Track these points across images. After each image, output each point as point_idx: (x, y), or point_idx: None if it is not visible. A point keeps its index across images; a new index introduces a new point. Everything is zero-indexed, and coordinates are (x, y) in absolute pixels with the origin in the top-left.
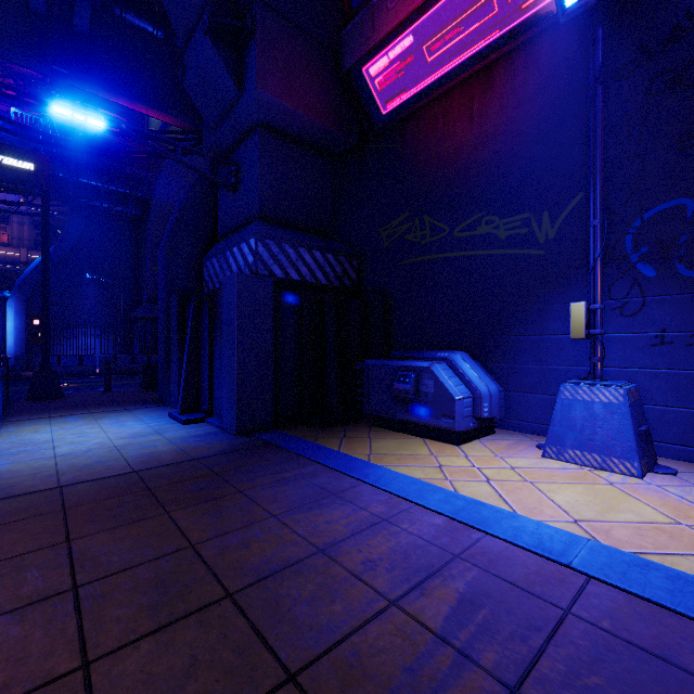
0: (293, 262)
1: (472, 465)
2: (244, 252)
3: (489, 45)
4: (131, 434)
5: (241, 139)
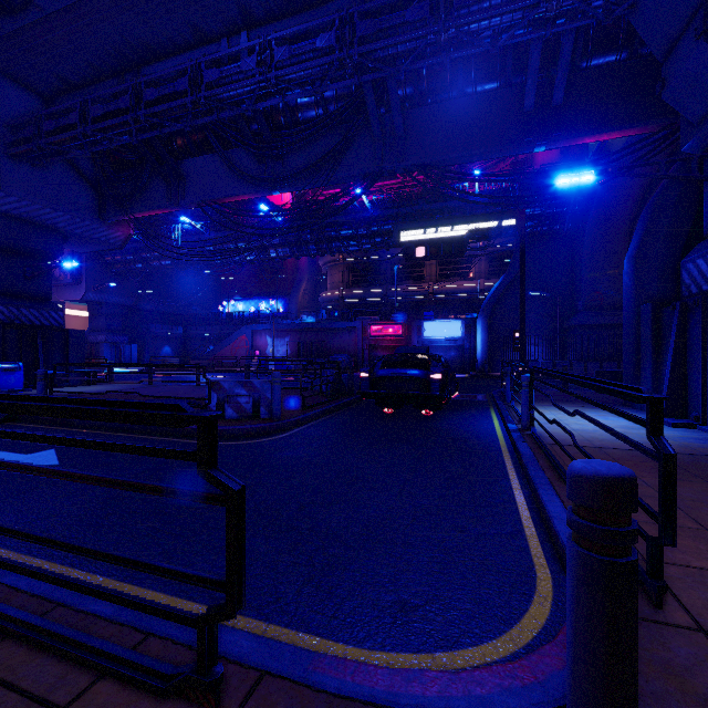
0: None
1: None
2: None
3: None
4: (621, 426)
5: None
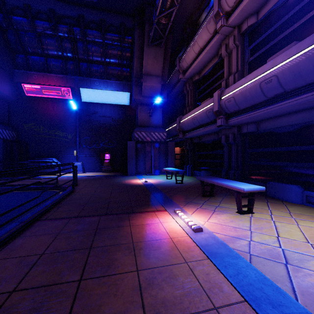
0: (1, 133)
1: None
2: None
3: (59, 98)
4: None
5: None
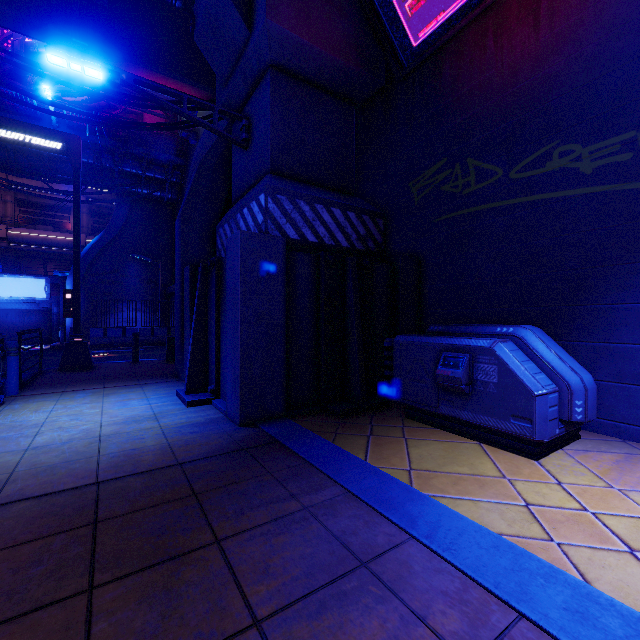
0: (309, 222)
1: (580, 506)
2: (254, 211)
3: None
4: (127, 418)
5: (252, 89)
